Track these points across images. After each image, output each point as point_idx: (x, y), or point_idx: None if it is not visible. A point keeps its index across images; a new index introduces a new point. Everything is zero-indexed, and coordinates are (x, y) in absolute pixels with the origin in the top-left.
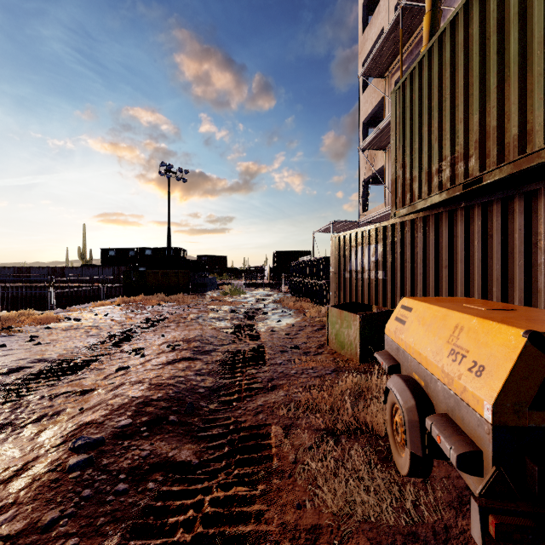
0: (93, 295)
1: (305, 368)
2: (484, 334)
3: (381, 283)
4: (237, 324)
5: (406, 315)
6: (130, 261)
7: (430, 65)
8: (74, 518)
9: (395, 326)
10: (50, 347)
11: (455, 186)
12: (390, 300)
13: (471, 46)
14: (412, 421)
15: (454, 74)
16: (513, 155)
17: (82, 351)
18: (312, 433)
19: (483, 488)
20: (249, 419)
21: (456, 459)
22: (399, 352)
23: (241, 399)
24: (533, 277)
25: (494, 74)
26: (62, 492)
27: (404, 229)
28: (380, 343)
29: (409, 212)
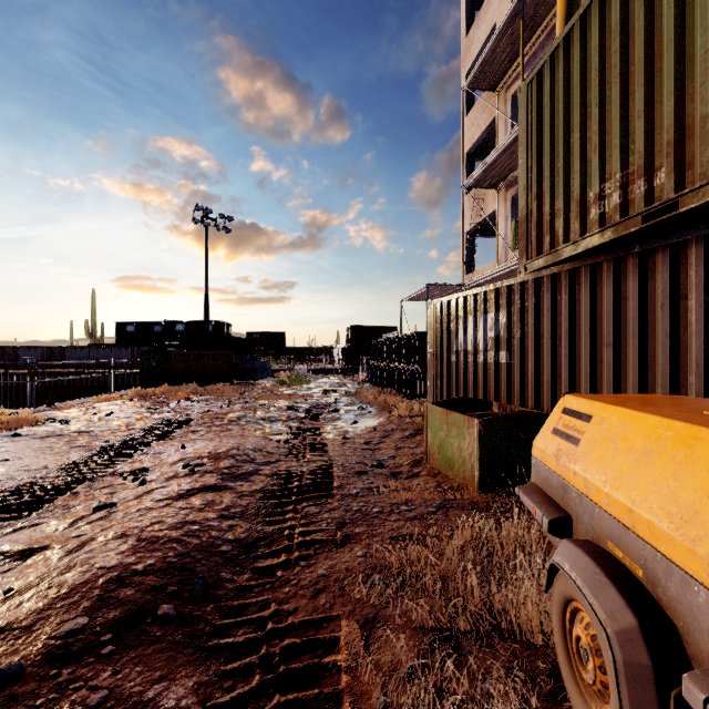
0: (104, 384)
1: (395, 502)
2: None
3: (504, 370)
4: (295, 428)
5: (579, 427)
6: (156, 340)
7: (584, 38)
8: None
9: (555, 445)
10: (5, 468)
11: (628, 219)
12: (518, 394)
13: None
14: (635, 665)
15: (627, 44)
16: None
17: (52, 474)
18: (413, 637)
19: None
20: (303, 606)
21: None
22: (569, 495)
23: (291, 564)
24: None
25: (703, 30)
26: None
27: (539, 289)
28: (509, 462)
29: (548, 263)
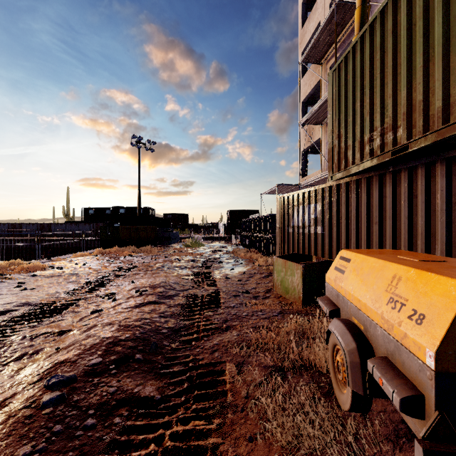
0: (75, 247)
1: (255, 310)
2: (422, 284)
3: (320, 237)
4: (196, 272)
5: (345, 265)
6: (107, 219)
7: (362, 49)
8: (45, 453)
9: (335, 275)
10: (35, 292)
11: (384, 153)
12: (327, 251)
13: (399, 31)
14: (354, 363)
15: (384, 56)
16: (437, 125)
17: (62, 295)
18: (262, 370)
19: (426, 431)
20: (206, 357)
21: (400, 402)
22: (339, 298)
23: (199, 339)
24: (453, 231)
25: (420, 55)
26: (35, 428)
27: (339, 190)
28: (319, 289)
29: (344, 176)
